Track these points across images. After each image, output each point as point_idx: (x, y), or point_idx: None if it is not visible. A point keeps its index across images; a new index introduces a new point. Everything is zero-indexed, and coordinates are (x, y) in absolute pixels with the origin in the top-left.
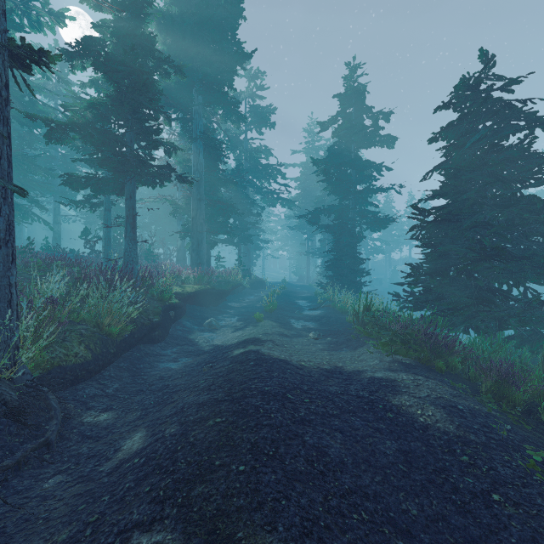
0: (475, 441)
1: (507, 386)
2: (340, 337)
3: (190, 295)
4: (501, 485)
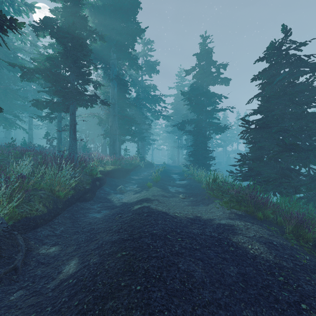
0: (286, 266)
1: (302, 229)
2: (198, 197)
3: (109, 172)
4: (306, 298)
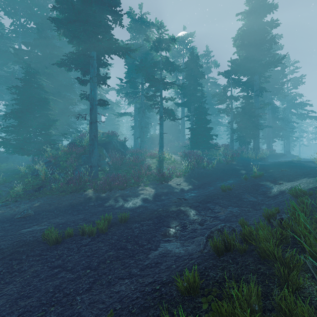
0: None
1: None
2: None
3: (270, 155)
4: None
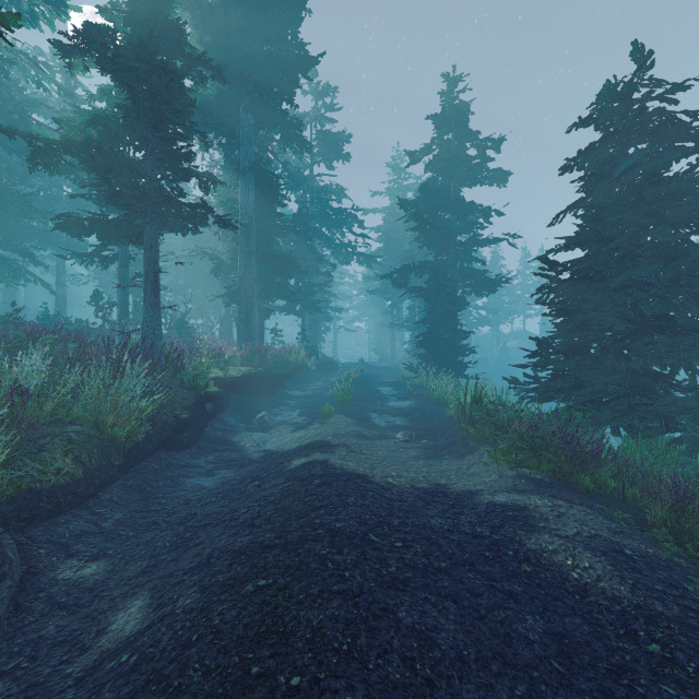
0: (665, 615)
1: (690, 517)
2: (439, 438)
3: (236, 381)
4: None
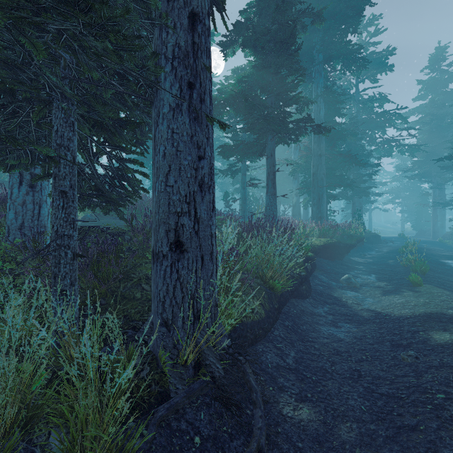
0: None
1: None
2: None
3: (320, 248)
4: None
